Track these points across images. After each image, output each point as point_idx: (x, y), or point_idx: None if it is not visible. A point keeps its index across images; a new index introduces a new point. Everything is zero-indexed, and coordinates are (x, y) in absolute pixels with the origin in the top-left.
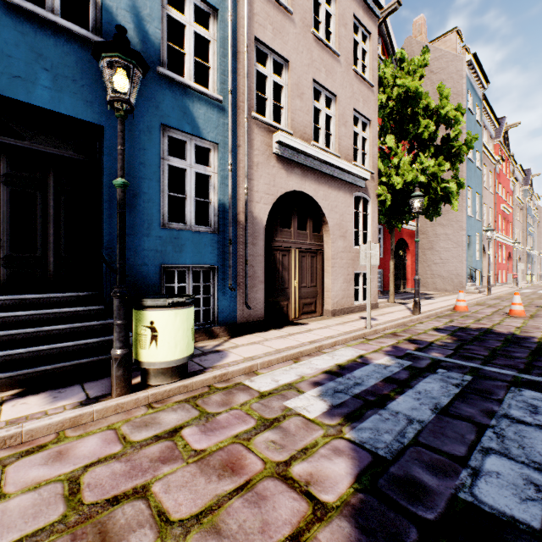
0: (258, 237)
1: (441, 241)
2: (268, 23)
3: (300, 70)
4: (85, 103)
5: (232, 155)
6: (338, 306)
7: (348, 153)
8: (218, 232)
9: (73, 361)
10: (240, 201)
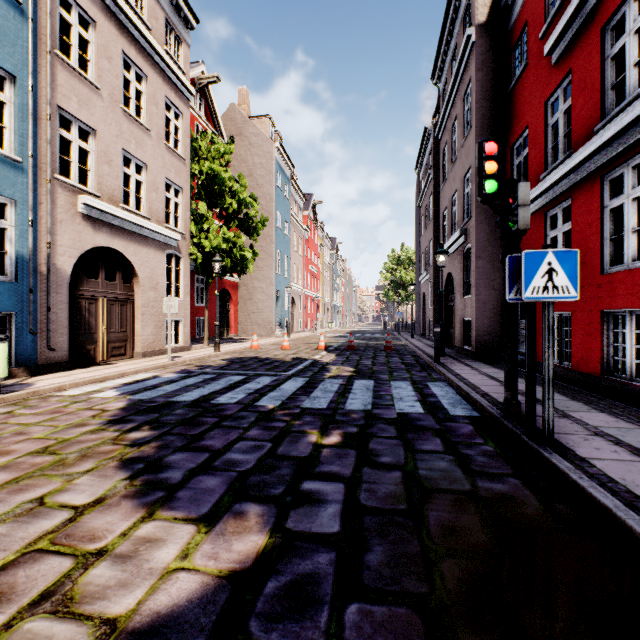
0: (63, 287)
1: (258, 294)
2: (73, 94)
3: (108, 140)
4: None
5: (33, 211)
6: (149, 348)
7: (160, 216)
8: (16, 281)
9: None
10: (42, 254)
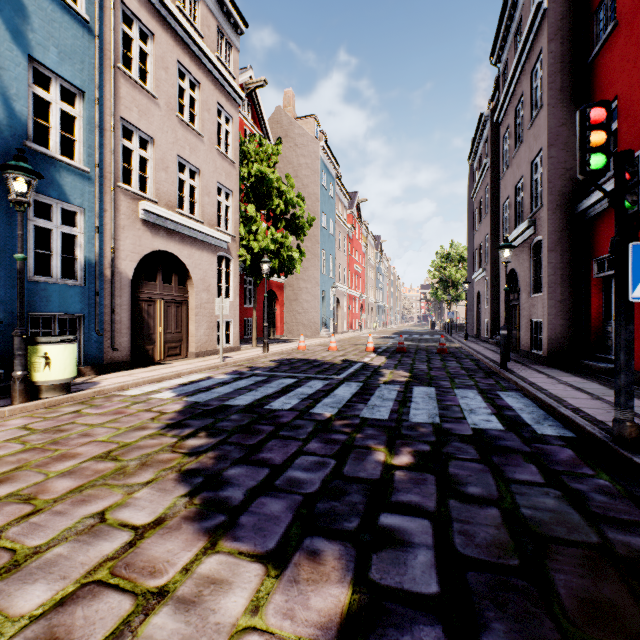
0: (125, 290)
1: (304, 294)
2: (134, 105)
3: (165, 147)
4: None
5: (99, 218)
6: (202, 349)
7: (212, 219)
8: (84, 285)
9: None
10: (106, 259)
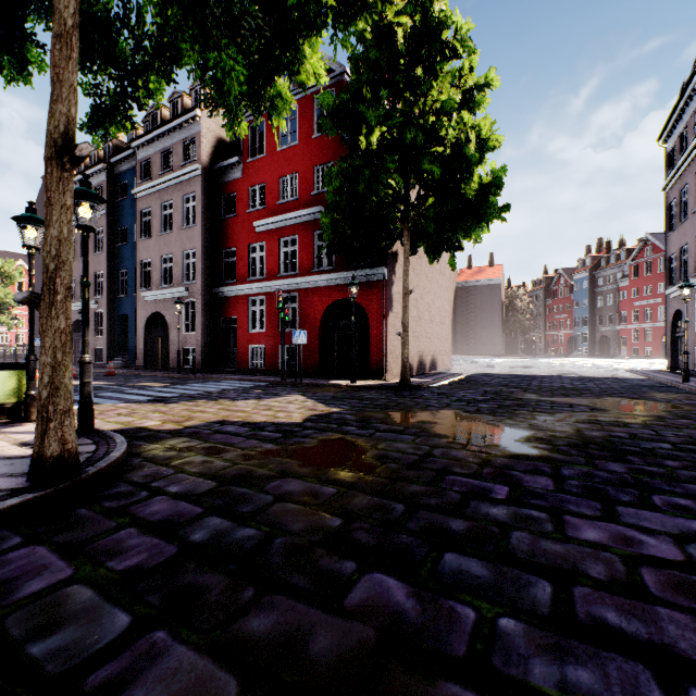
0: None
1: None
2: None
3: None
4: None
5: None
6: None
7: None
8: None
9: None
10: None
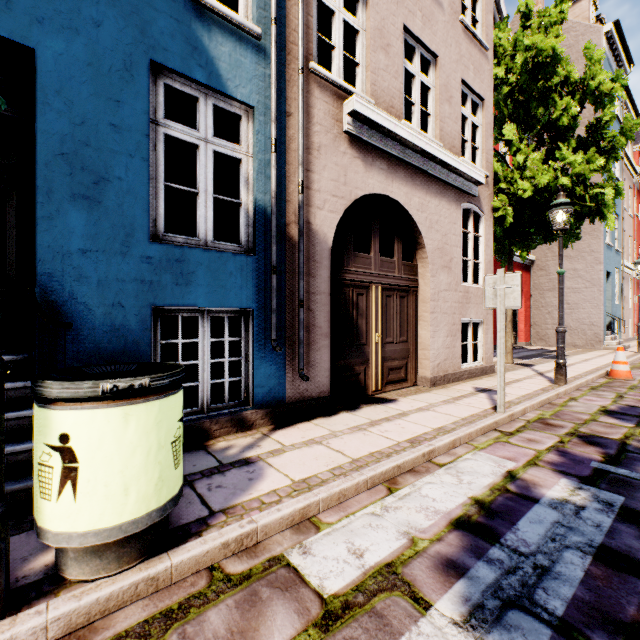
0: (320, 264)
1: (568, 279)
2: None
3: (384, 9)
4: None
5: (277, 128)
6: (439, 371)
7: (453, 144)
8: (253, 253)
9: None
10: (290, 205)
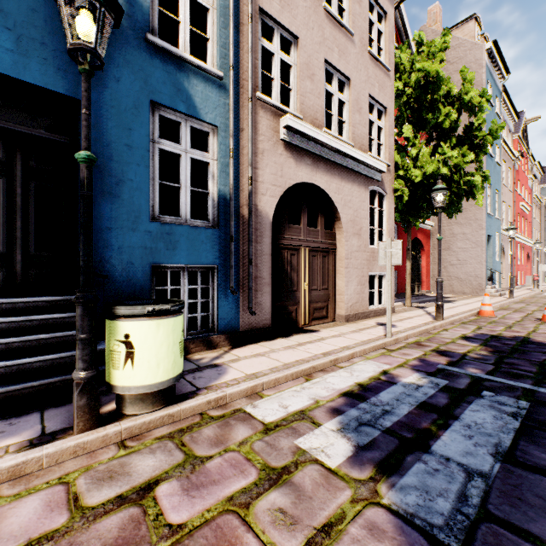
0: (264, 234)
1: (458, 241)
2: None
3: (310, 48)
4: (56, 72)
5: (234, 140)
6: (352, 310)
7: (363, 143)
8: (217, 227)
9: (35, 381)
10: (243, 193)
